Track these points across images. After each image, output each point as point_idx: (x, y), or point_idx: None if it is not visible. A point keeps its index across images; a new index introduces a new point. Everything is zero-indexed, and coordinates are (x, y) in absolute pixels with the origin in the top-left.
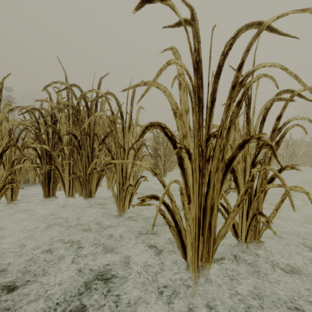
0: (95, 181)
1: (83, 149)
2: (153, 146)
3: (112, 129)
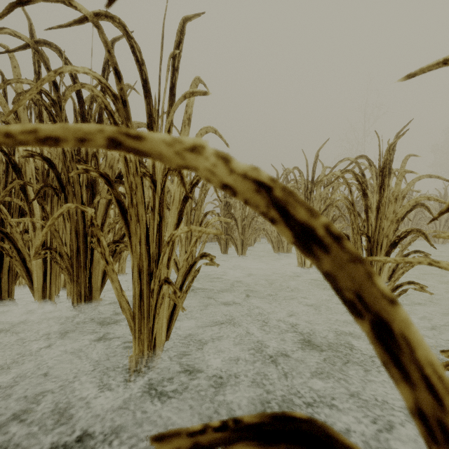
0: (100, 264)
1: (69, 194)
2: (224, 200)
3: (117, 123)
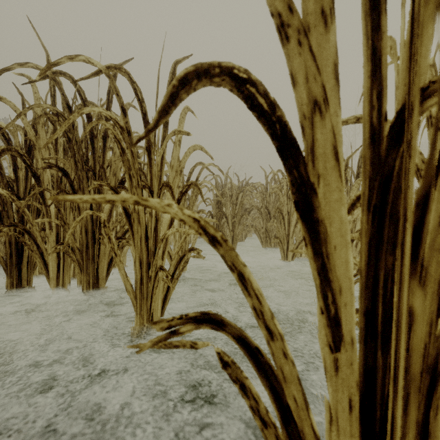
0: (105, 257)
1: None
2: (215, 199)
3: (123, 148)
